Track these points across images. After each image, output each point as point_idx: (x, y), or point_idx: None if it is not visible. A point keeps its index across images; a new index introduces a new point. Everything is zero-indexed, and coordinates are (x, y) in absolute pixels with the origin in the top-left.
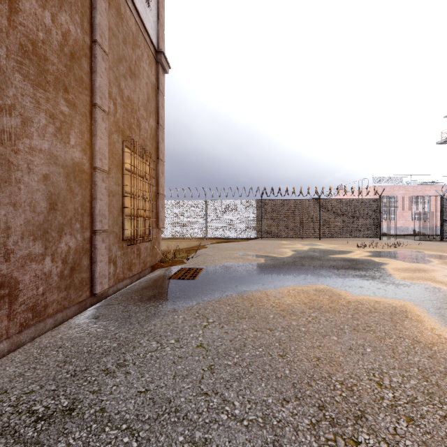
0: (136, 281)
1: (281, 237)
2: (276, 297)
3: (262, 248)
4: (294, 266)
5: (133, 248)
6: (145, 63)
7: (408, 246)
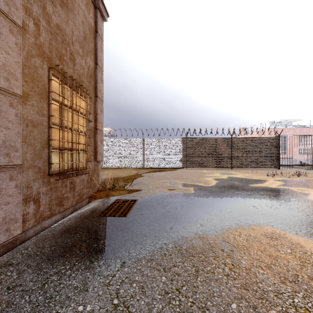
0: (70, 214)
1: (202, 167)
2: (224, 252)
3: (188, 177)
4: (224, 197)
5: (64, 182)
6: (81, 1)
7: (308, 175)
